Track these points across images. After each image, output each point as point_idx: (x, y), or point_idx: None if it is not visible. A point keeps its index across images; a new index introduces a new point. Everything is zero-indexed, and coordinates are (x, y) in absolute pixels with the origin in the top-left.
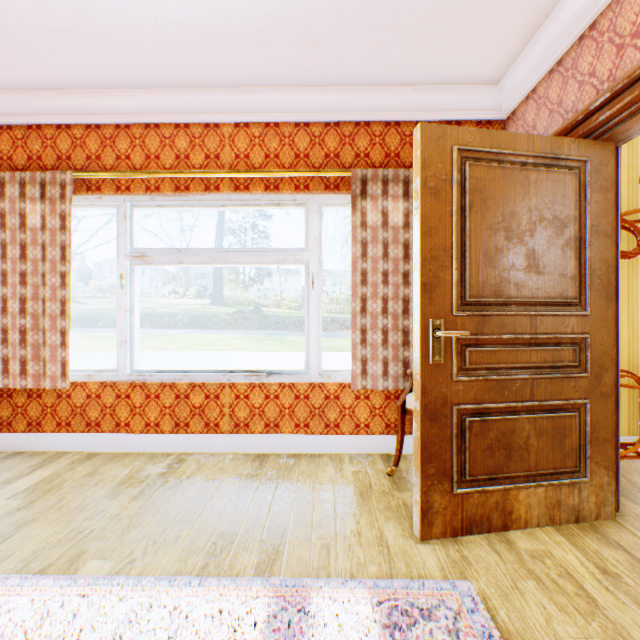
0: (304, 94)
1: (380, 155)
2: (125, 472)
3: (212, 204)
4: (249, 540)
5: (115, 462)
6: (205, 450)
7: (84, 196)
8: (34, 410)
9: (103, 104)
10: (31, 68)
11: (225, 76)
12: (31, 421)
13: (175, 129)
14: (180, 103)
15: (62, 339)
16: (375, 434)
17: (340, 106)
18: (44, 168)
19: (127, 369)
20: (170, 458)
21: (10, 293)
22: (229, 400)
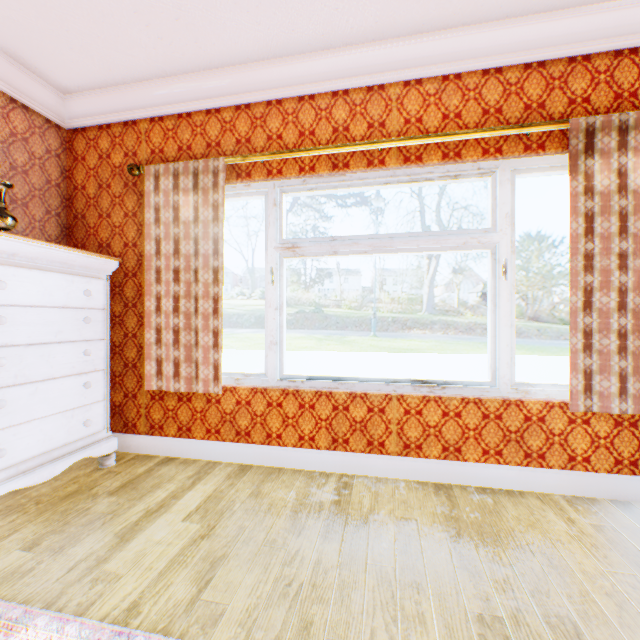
0: (501, 29)
1: (605, 97)
2: (292, 495)
3: (371, 182)
4: (532, 639)
5: (273, 480)
6: (367, 473)
7: (231, 185)
8: (184, 414)
9: (255, 80)
10: (190, 46)
11: (403, 20)
12: (181, 426)
13: (331, 98)
14: (340, 66)
15: (214, 340)
16: (598, 472)
17: (549, 39)
18: (193, 158)
19: (276, 374)
20: (331, 480)
21: (163, 291)
22: (396, 415)
